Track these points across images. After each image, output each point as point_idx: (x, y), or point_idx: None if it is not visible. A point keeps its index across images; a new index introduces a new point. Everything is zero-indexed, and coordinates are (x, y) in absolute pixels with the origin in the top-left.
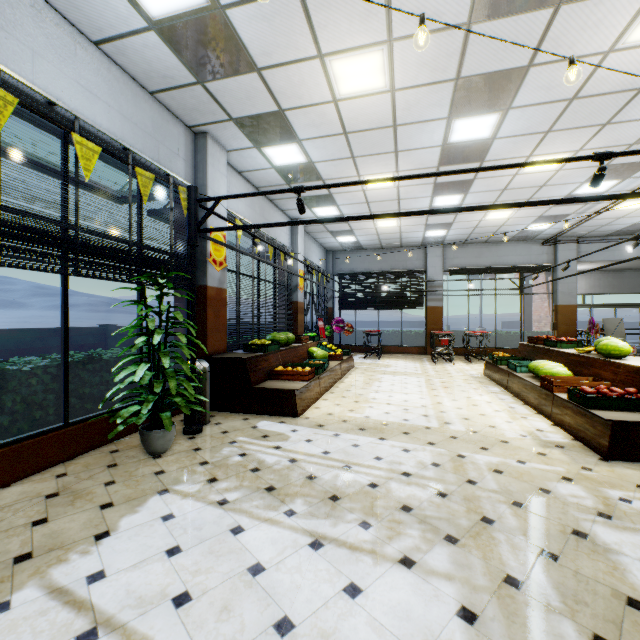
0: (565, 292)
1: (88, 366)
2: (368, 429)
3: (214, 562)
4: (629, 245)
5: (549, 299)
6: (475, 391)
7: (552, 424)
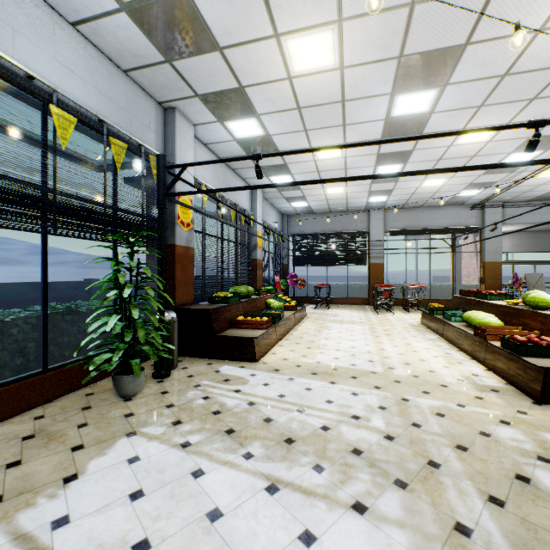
0: (491, 250)
1: (66, 317)
2: (319, 373)
3: (174, 507)
4: (548, 209)
5: (477, 257)
6: (414, 338)
7: (486, 369)
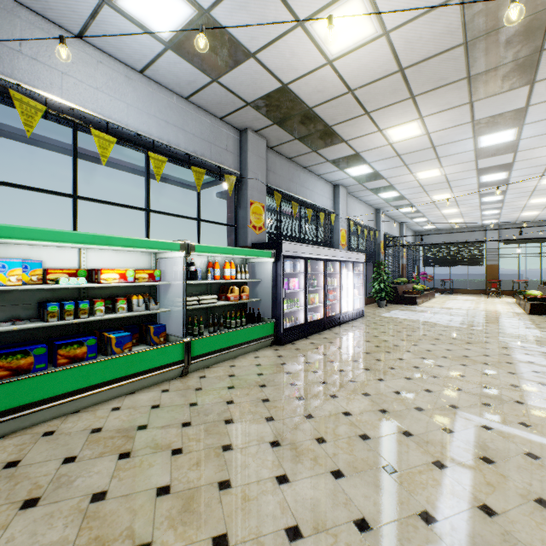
0: None
1: None
2: (444, 308)
3: (415, 314)
4: None
5: None
6: (500, 305)
7: (523, 311)
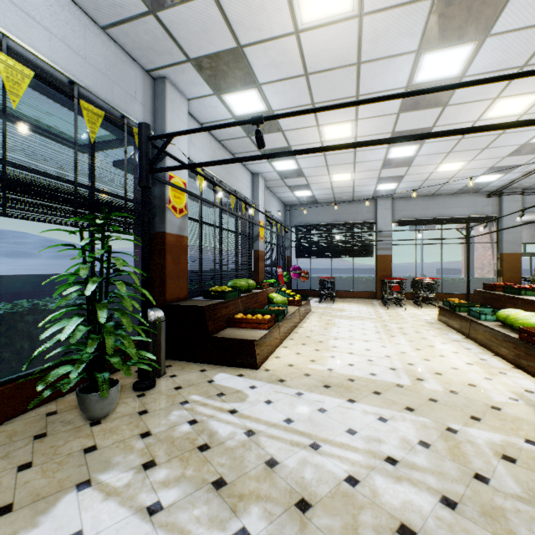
0: (510, 241)
1: (27, 317)
2: (333, 386)
3: None
4: None
5: (493, 248)
6: (436, 339)
7: None
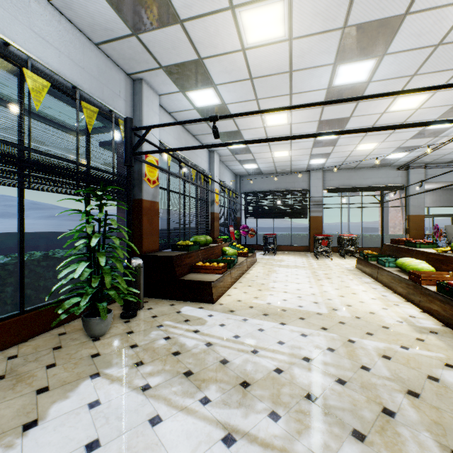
0: (415, 205)
1: (42, 263)
2: (270, 314)
3: None
4: None
5: (402, 210)
6: (352, 281)
7: (421, 311)
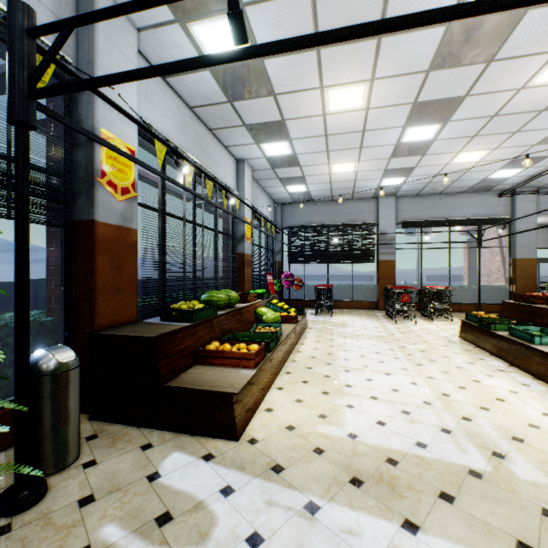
0: (524, 245)
1: None
2: (368, 482)
3: None
4: None
5: (502, 253)
6: (475, 368)
7: None
